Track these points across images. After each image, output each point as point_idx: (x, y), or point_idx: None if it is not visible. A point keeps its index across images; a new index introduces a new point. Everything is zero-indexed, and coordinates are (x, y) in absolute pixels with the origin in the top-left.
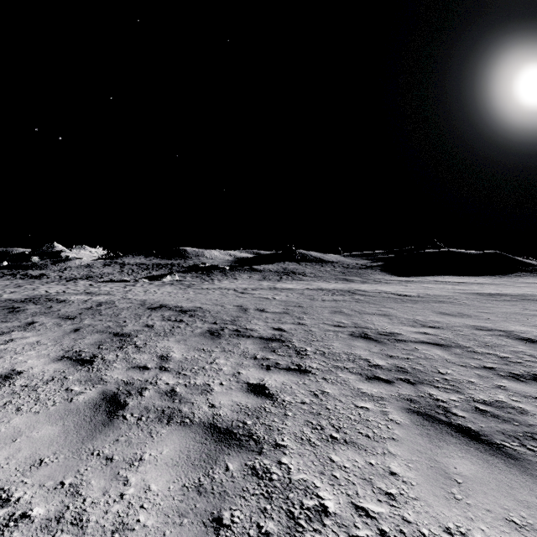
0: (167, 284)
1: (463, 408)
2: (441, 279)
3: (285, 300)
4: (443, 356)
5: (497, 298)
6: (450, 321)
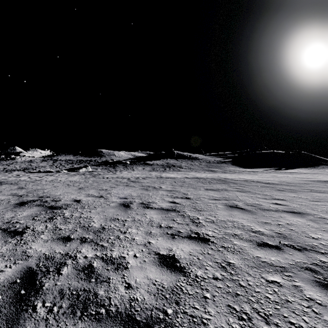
0: (80, 174)
1: None
2: (275, 170)
3: (171, 190)
4: None
5: None
6: None
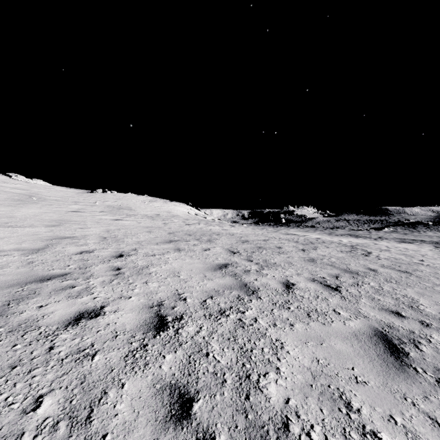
0: (388, 232)
1: None
2: None
3: None
4: None
5: None
6: None
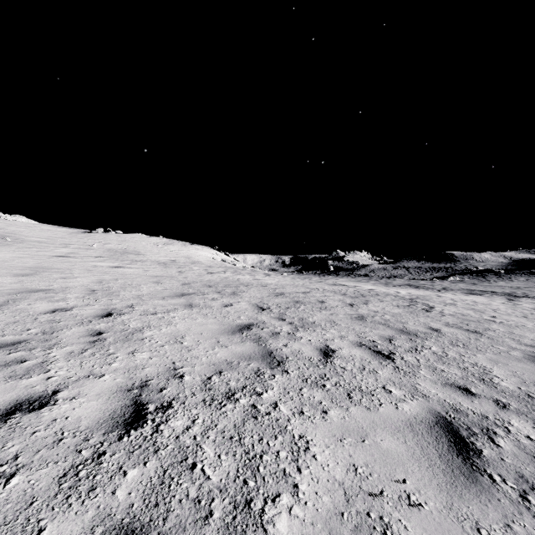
0: (454, 282)
1: None
2: None
3: None
4: None
5: None
6: None
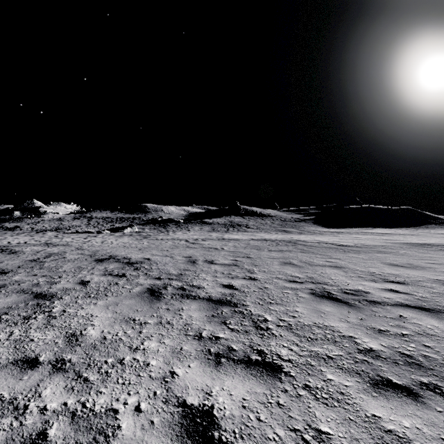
0: (126, 235)
1: None
2: (366, 231)
3: (233, 251)
4: None
5: (429, 248)
6: (409, 274)
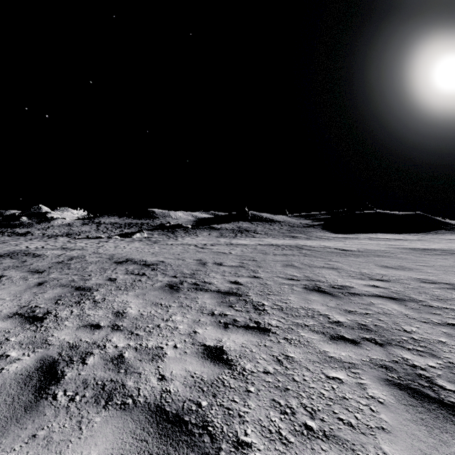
0: (136, 240)
1: (448, 378)
2: (374, 236)
3: (240, 255)
4: (401, 311)
5: (428, 252)
6: (395, 274)
